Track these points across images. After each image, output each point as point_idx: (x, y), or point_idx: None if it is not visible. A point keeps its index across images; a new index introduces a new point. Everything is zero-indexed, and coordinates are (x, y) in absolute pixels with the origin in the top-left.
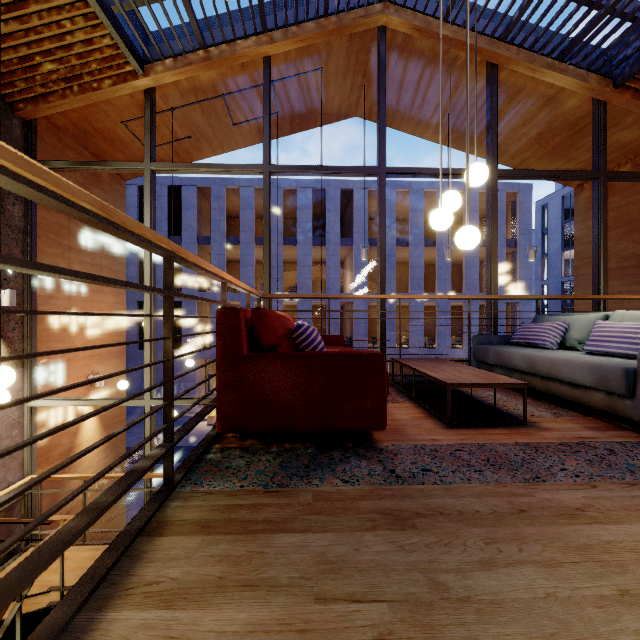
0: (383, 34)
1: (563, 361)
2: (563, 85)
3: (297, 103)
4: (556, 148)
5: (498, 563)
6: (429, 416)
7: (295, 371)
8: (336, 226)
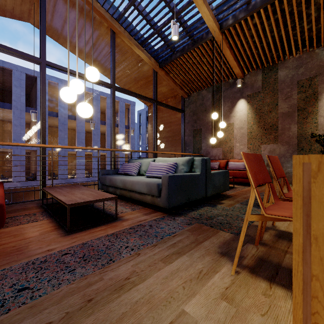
0: None
1: (136, 182)
2: (142, 57)
3: None
4: (141, 86)
5: None
6: (57, 228)
7: None
8: (22, 98)
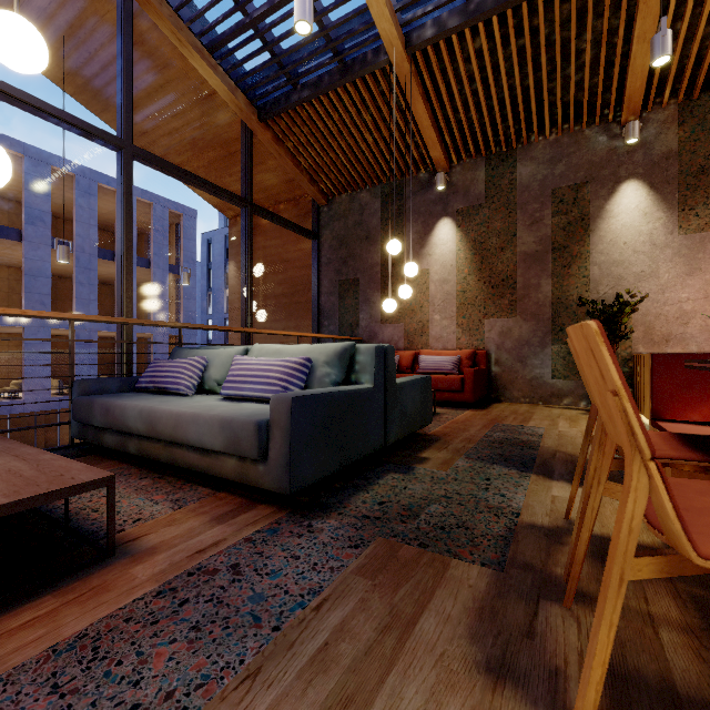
0: None
1: (190, 416)
2: (214, 86)
3: None
4: (211, 165)
5: None
6: None
7: None
8: None
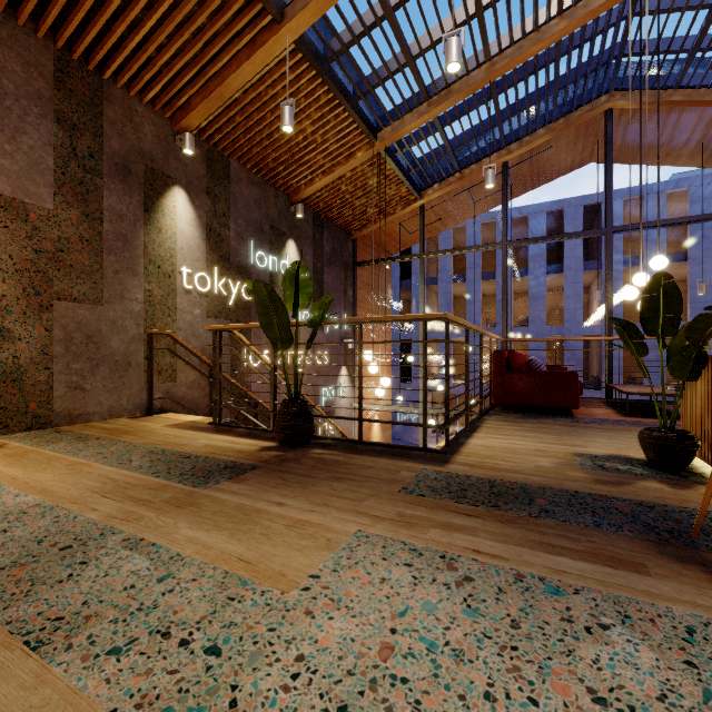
0: (610, 115)
1: None
2: None
3: (529, 173)
4: None
5: (601, 432)
6: (617, 413)
7: (530, 379)
8: (577, 249)
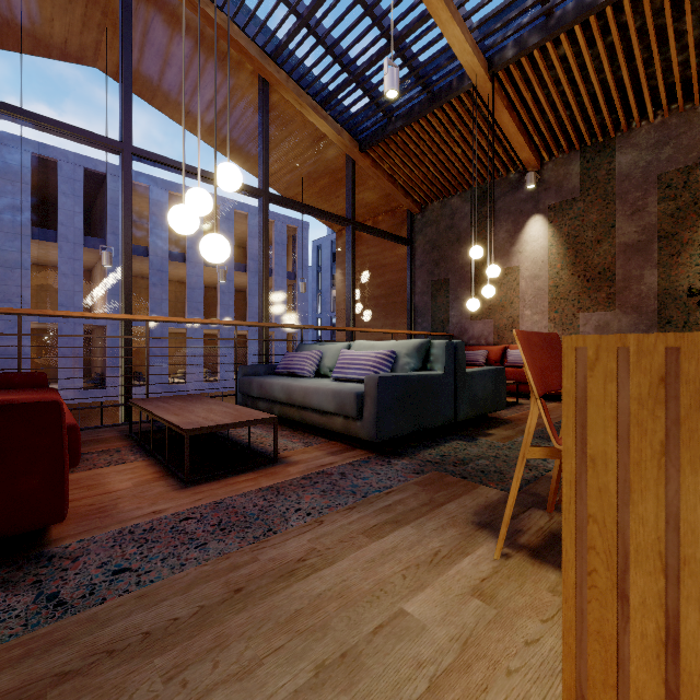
0: None
1: (314, 389)
2: (325, 132)
3: None
4: (322, 191)
5: None
6: (164, 475)
7: None
8: (77, 218)
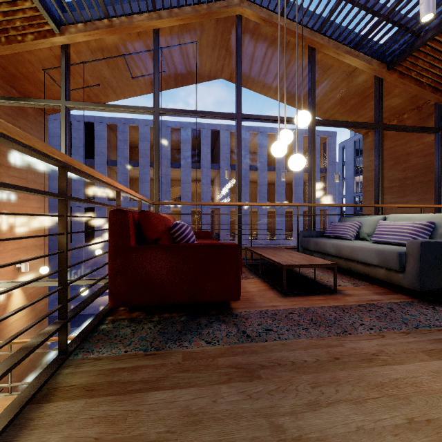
0: (240, 20)
1: (359, 248)
2: (356, 66)
3: (179, 65)
4: (352, 108)
5: (321, 404)
6: (271, 288)
7: (172, 258)
8: (208, 155)
